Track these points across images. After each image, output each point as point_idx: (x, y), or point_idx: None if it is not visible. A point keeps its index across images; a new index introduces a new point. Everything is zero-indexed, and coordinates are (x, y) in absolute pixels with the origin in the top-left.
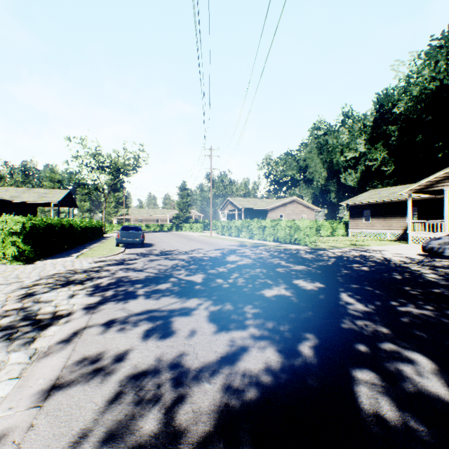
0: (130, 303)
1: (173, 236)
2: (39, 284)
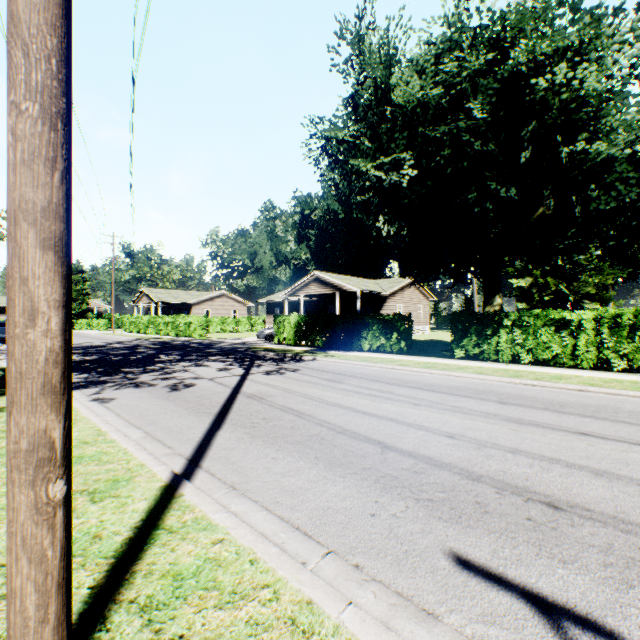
0: None
1: None
2: None
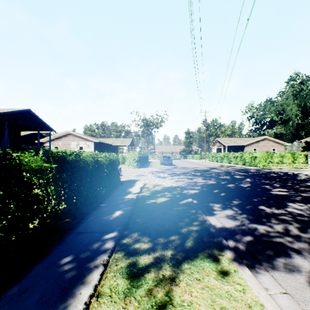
0: (180, 176)
1: (183, 162)
2: (152, 172)
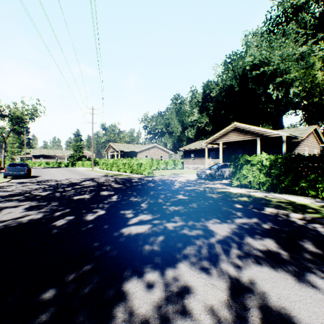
0: None
1: (63, 171)
2: None
